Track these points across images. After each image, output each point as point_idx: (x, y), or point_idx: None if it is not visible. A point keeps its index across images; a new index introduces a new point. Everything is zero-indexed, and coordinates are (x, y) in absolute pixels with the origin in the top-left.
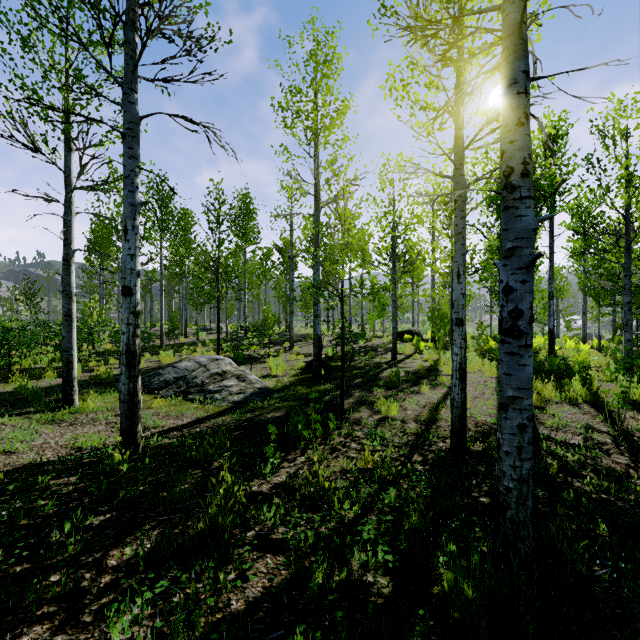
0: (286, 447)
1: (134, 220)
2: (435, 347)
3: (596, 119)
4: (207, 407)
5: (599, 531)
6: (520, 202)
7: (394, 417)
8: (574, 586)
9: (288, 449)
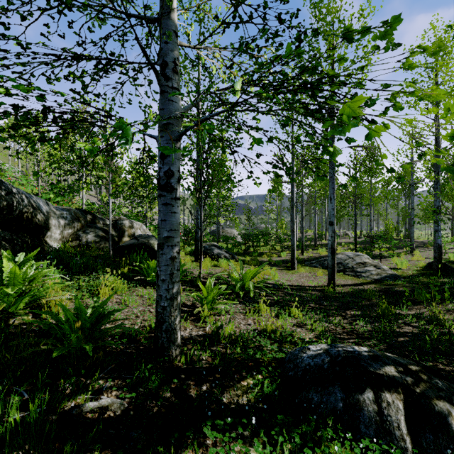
0: (413, 303)
1: (334, 194)
2: None
3: None
4: (358, 279)
5: None
6: None
7: None
8: None
9: (415, 304)
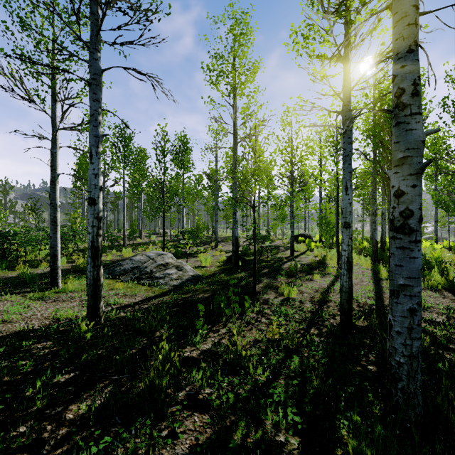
0: (212, 321)
1: (97, 148)
2: (322, 246)
3: (451, 70)
4: (154, 289)
5: None
6: (410, 118)
7: (294, 298)
8: None
9: (213, 322)
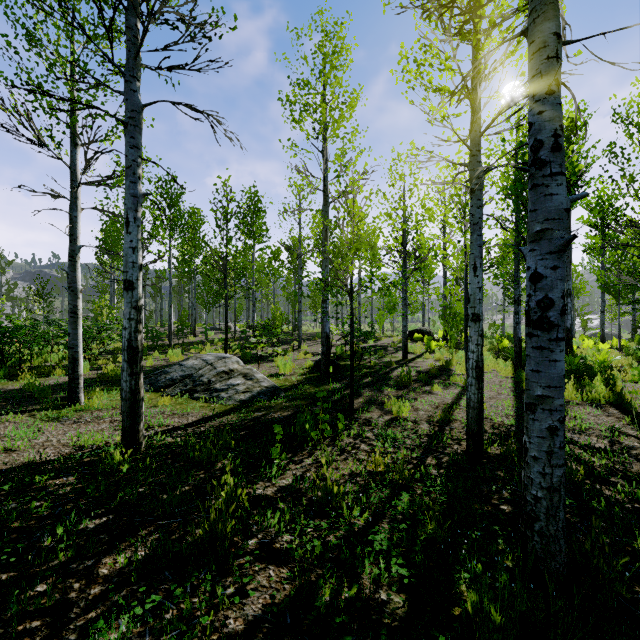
0: (293, 448)
1: (136, 212)
2: (447, 346)
3: (619, 106)
4: (213, 406)
5: (638, 546)
6: (550, 179)
7: (405, 418)
8: (614, 610)
9: (295, 450)
